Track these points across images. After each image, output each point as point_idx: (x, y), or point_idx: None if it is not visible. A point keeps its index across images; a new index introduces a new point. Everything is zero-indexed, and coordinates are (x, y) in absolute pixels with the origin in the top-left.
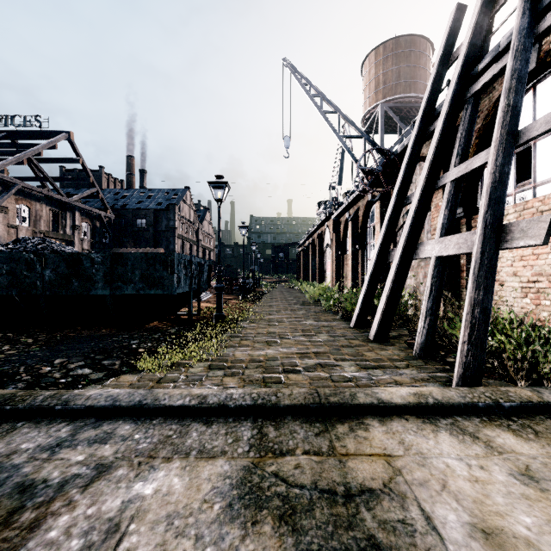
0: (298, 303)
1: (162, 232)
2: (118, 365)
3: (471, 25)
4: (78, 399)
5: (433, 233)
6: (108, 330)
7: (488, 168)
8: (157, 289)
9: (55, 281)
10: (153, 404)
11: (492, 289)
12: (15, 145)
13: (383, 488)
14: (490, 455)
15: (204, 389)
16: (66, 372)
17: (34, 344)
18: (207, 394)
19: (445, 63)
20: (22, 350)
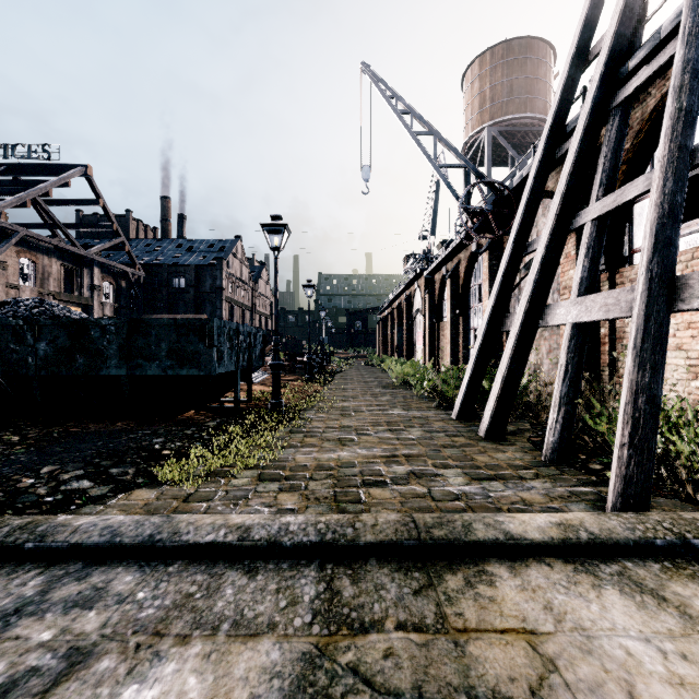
0: (380, 385)
1: (205, 294)
2: (131, 475)
3: (617, 9)
4: (61, 531)
5: (563, 293)
6: (126, 423)
7: (652, 197)
8: (191, 368)
9: (53, 356)
10: (171, 540)
11: (662, 369)
12: (16, 183)
13: (531, 698)
14: (691, 633)
15: (248, 515)
16: (56, 486)
17: (19, 444)
18: (251, 524)
19: (579, 64)
20: (1, 453)
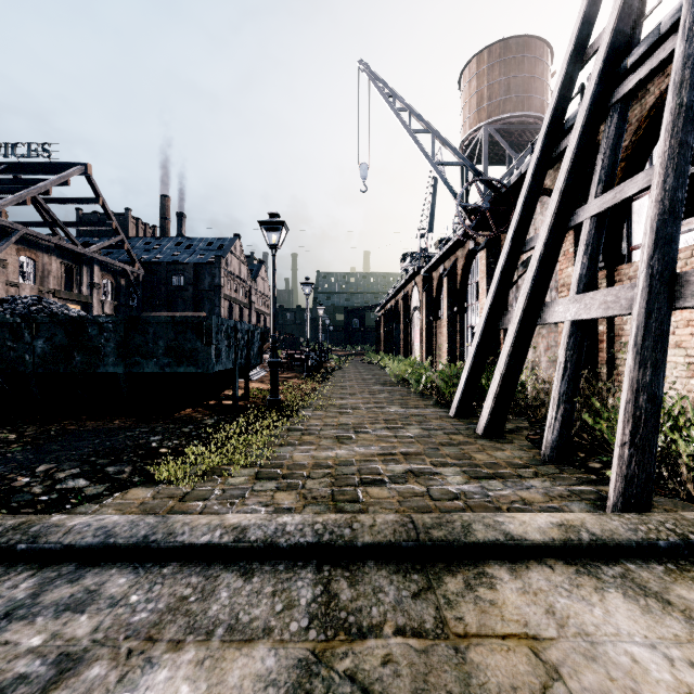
0: (378, 383)
1: (204, 292)
2: (128, 473)
3: (616, 5)
4: (54, 532)
5: (561, 290)
6: (123, 420)
7: (652, 194)
8: (189, 366)
9: (50, 354)
10: (165, 541)
11: (663, 367)
12: (16, 181)
13: None
14: None
15: (244, 515)
16: (51, 484)
17: (15, 442)
18: (247, 525)
19: (577, 61)
20: None
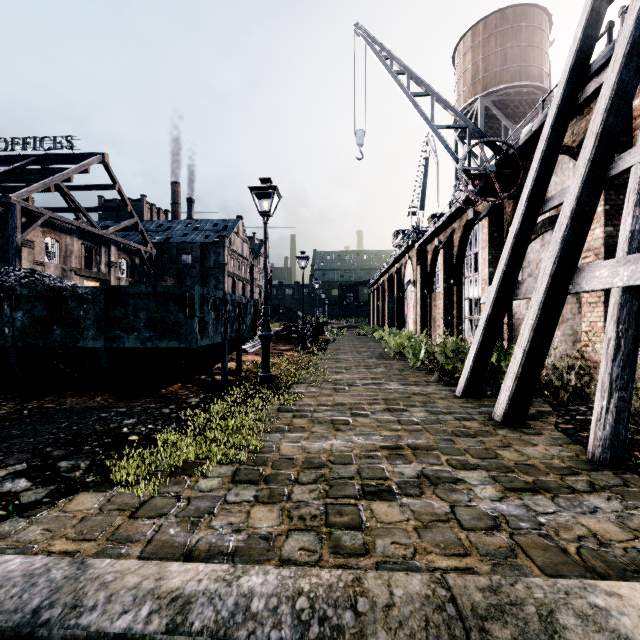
0: (373, 356)
1: (210, 270)
2: (82, 470)
3: None
4: None
5: (585, 256)
6: (105, 397)
7: None
8: (171, 340)
9: (30, 327)
10: (61, 624)
11: None
12: (44, 171)
13: None
14: None
15: (195, 567)
16: None
17: None
18: (193, 594)
19: None
20: None
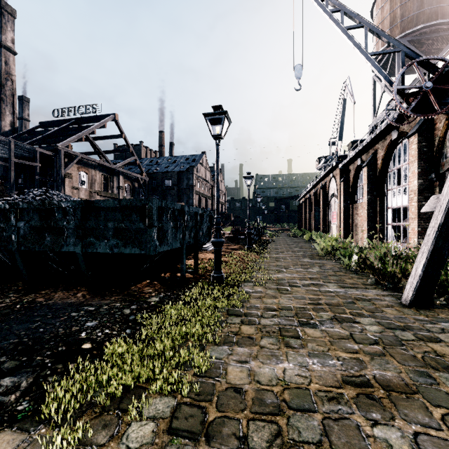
0: (306, 255)
1: (183, 190)
2: (19, 392)
3: None
4: None
5: None
6: (85, 293)
7: None
8: (133, 247)
9: (29, 234)
10: None
11: None
12: (79, 128)
13: None
14: None
15: None
16: None
17: None
18: None
19: None
20: None
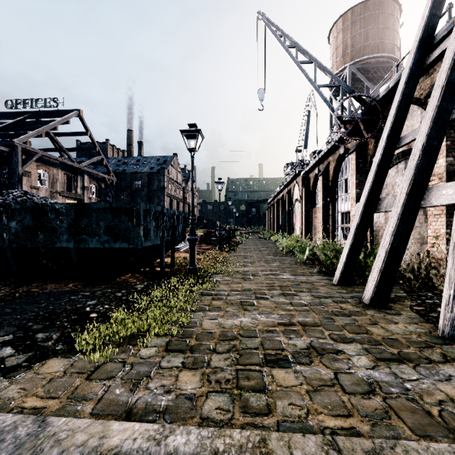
0: (271, 253)
1: (154, 192)
2: (53, 340)
3: None
4: None
5: (431, 179)
6: (76, 284)
7: None
8: (123, 242)
9: (21, 233)
10: None
11: None
12: (38, 123)
13: None
14: None
15: (132, 426)
16: None
17: None
18: (128, 452)
19: None
20: None
